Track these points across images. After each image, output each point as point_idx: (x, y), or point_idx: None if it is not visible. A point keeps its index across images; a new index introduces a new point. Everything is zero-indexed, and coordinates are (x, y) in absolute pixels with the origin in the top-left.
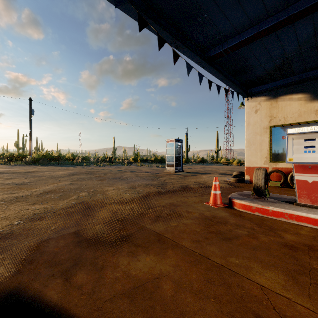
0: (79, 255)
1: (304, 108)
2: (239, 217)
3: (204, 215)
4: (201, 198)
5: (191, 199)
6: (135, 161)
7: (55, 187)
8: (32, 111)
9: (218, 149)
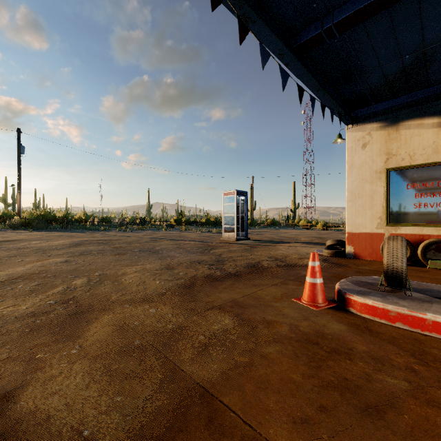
0: None
1: None
2: (370, 336)
3: (301, 332)
4: (286, 288)
5: (268, 292)
6: (179, 223)
7: (36, 267)
8: (21, 148)
9: (295, 207)
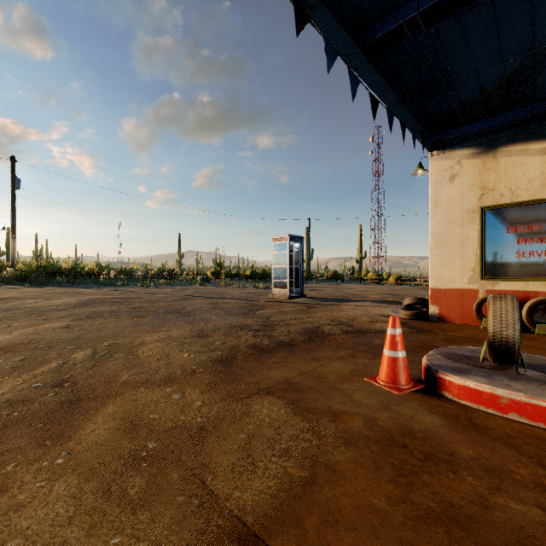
0: None
1: None
2: (476, 434)
3: (381, 427)
4: (356, 363)
5: (333, 368)
6: (217, 276)
7: (26, 335)
8: (16, 181)
9: (362, 257)
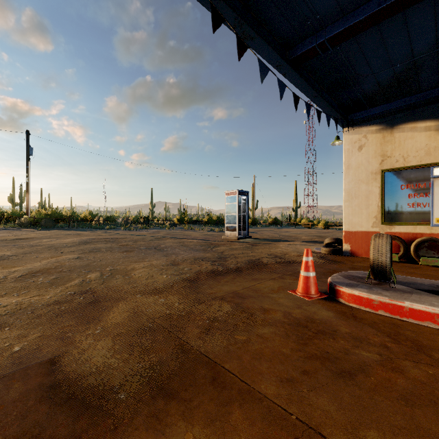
0: (40, 428)
1: (435, 142)
2: (354, 321)
3: (293, 317)
4: (283, 282)
5: (266, 285)
6: (182, 222)
7: (52, 263)
8: (30, 149)
9: (297, 206)
